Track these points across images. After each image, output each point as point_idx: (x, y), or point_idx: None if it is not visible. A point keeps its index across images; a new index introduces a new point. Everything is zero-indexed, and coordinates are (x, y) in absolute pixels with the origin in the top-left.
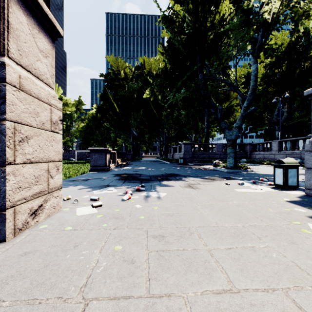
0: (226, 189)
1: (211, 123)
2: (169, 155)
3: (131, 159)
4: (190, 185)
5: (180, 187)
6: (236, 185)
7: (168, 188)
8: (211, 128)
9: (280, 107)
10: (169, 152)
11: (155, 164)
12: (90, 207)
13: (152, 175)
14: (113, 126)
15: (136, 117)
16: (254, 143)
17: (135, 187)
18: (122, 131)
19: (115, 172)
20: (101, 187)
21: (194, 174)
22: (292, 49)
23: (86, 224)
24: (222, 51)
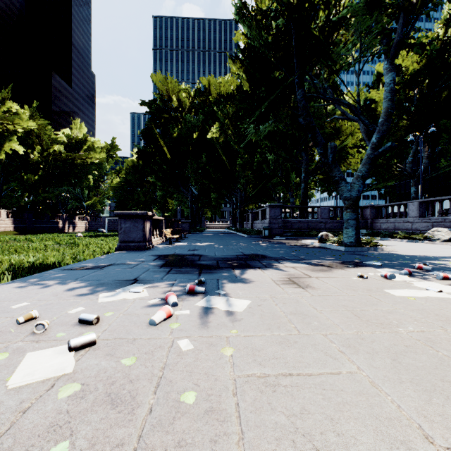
0: (368, 290)
1: (311, 175)
2: (246, 224)
3: (189, 229)
4: (293, 278)
5: (274, 284)
6: (380, 279)
7: (252, 286)
8: (309, 183)
9: (421, 149)
10: (246, 220)
11: (225, 238)
12: (65, 349)
13: (220, 258)
14: (161, 181)
15: (196, 166)
16: (379, 205)
17: (187, 284)
18: (175, 188)
19: (159, 251)
20: (121, 285)
21: (291, 256)
22: (437, 60)
23: (5, 437)
24: (334, 54)
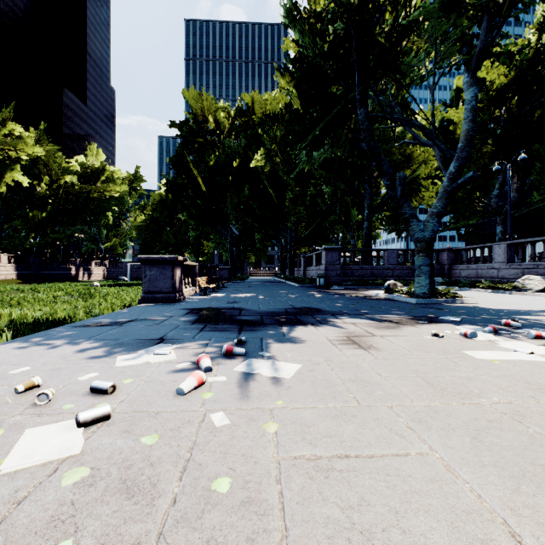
0: (443, 352)
1: (376, 211)
2: (297, 270)
3: (229, 277)
4: (352, 337)
5: (330, 344)
6: (459, 338)
7: (303, 347)
8: (374, 221)
9: (509, 180)
10: (297, 266)
11: (272, 288)
12: (72, 425)
13: (265, 312)
14: (195, 219)
15: (237, 201)
16: (458, 248)
17: (224, 344)
18: (212, 228)
19: (191, 304)
20: (143, 345)
21: (352, 310)
22: (528, 73)
23: None
24: (403, 65)
